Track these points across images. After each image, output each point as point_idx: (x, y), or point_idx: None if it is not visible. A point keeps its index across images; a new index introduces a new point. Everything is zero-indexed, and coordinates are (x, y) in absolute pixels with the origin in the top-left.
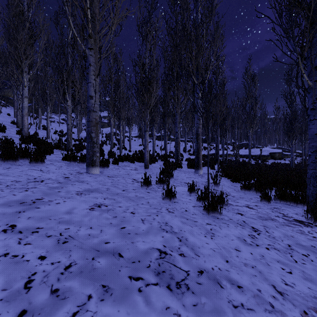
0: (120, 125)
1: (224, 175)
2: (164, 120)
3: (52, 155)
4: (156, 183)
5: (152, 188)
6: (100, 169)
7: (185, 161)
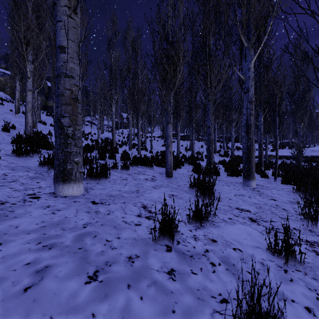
0: (138, 121)
1: (297, 191)
2: (190, 115)
3: (35, 158)
4: (189, 219)
5: (180, 245)
6: (93, 182)
7: (219, 164)
